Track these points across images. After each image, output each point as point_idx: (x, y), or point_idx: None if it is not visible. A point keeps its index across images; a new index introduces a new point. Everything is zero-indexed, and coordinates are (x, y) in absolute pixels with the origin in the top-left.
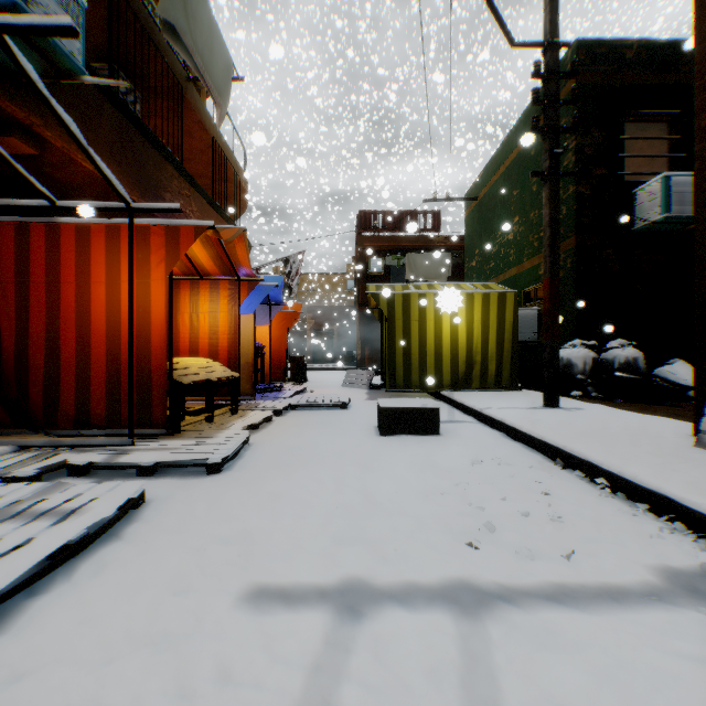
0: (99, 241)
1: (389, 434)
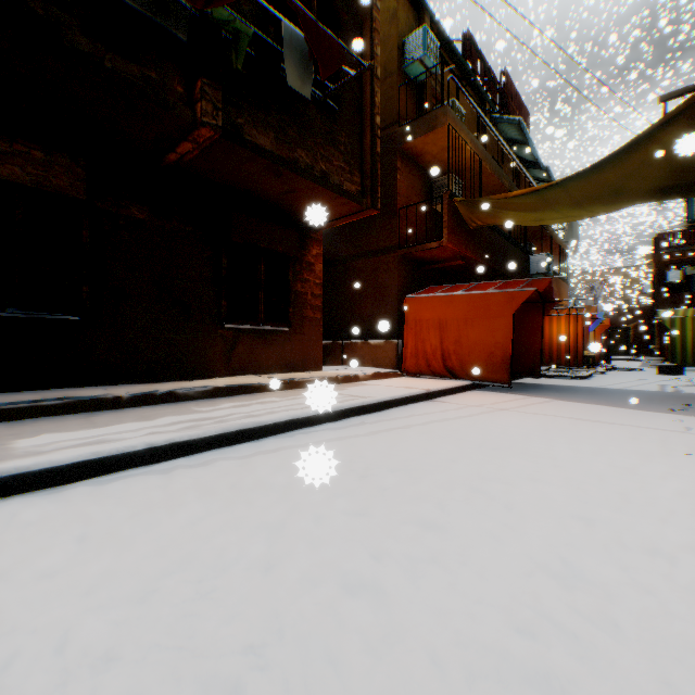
0: (562, 320)
1: (659, 374)
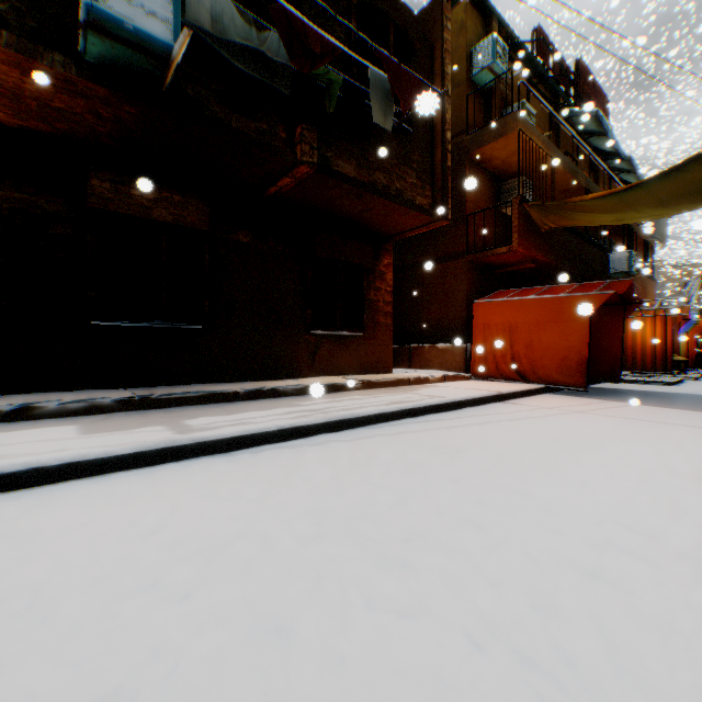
0: (646, 321)
1: None
